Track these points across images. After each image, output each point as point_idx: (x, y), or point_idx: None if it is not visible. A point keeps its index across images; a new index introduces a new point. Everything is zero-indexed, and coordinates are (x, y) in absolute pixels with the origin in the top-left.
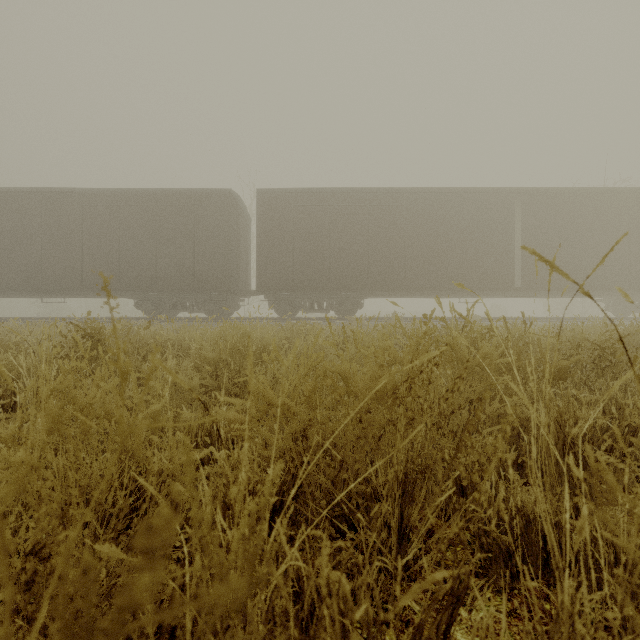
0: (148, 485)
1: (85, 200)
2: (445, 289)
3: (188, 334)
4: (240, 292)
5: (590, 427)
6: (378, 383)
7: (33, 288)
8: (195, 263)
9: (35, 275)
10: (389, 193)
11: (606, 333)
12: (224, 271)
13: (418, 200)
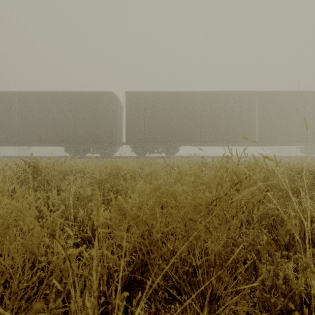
0: (4, 312)
1: (39, 97)
2: (220, 142)
3: (88, 165)
4: (117, 143)
5: None
6: (196, 200)
7: (13, 141)
8: (95, 129)
9: (14, 135)
10: (192, 94)
11: (308, 165)
12: (109, 133)
13: (207, 97)
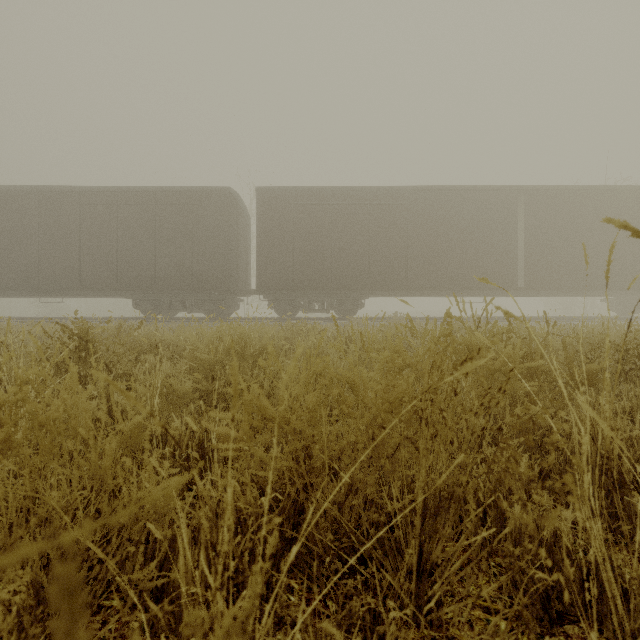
0: (93, 546)
1: (82, 198)
2: (447, 289)
3: (184, 334)
4: (239, 292)
5: (626, 439)
6: (393, 393)
7: (30, 288)
8: (194, 262)
9: (32, 274)
10: (390, 191)
11: (619, 333)
12: (223, 270)
13: (420, 198)
